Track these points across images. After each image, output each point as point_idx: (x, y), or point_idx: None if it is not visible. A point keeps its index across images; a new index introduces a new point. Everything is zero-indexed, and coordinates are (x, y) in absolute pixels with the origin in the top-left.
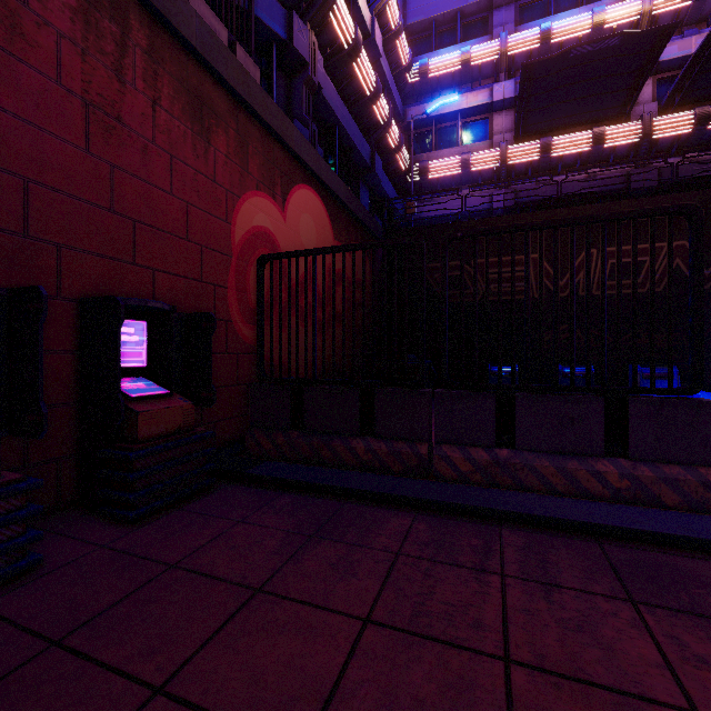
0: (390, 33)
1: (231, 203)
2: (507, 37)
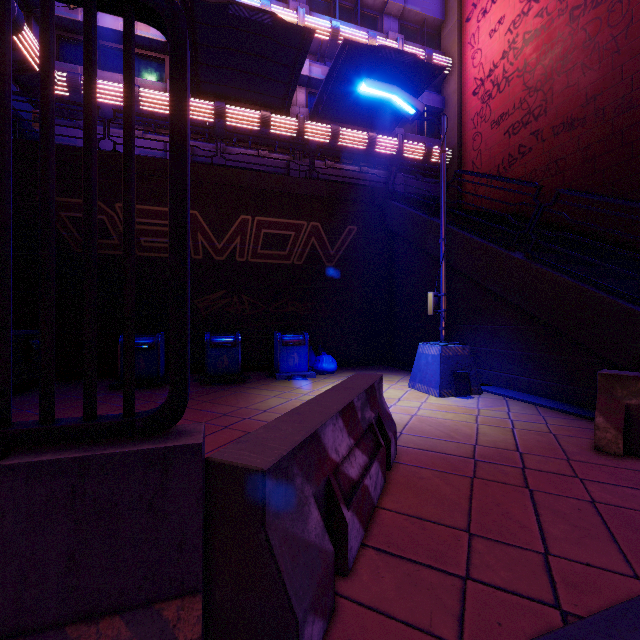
0: None
1: None
2: None
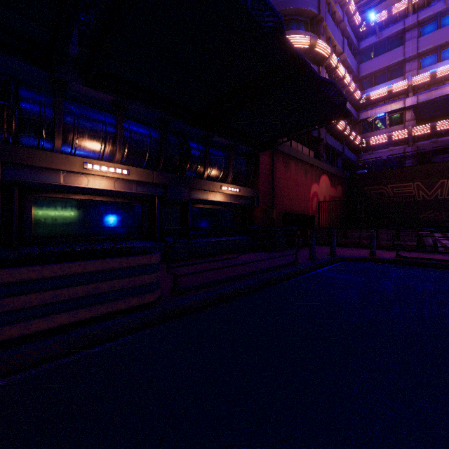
0: (351, 93)
1: (310, 189)
2: (411, 78)
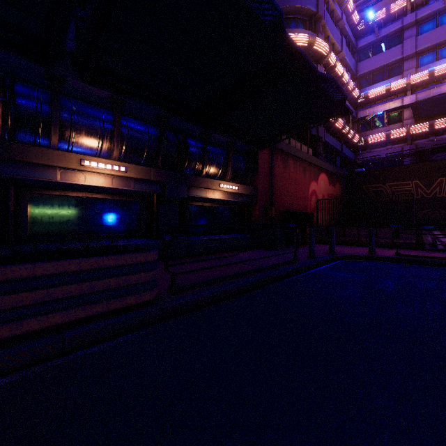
0: (349, 91)
1: (308, 187)
2: (410, 77)
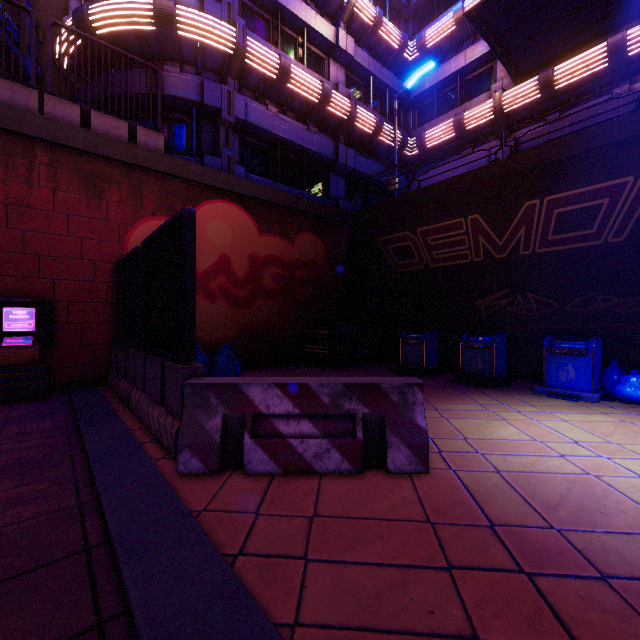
0: (369, 30)
1: (124, 230)
2: None
